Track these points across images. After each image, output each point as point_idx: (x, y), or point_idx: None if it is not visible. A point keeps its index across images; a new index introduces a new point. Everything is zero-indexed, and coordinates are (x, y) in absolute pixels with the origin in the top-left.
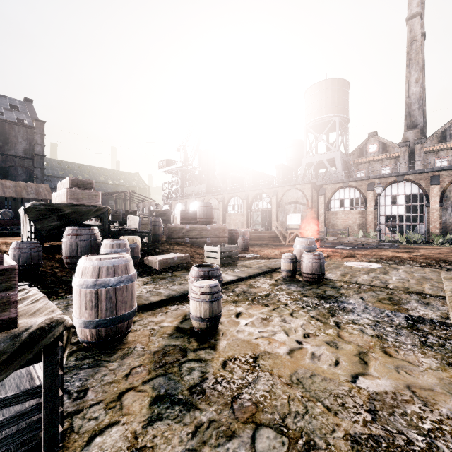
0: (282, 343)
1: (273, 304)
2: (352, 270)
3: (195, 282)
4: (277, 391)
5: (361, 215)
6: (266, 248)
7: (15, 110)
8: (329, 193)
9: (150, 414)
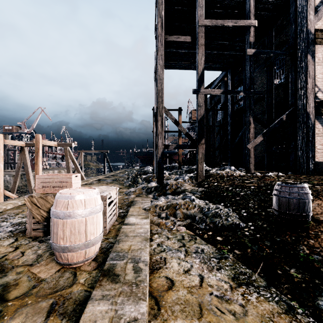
0: None
1: None
2: None
3: None
4: None
5: None
6: None
7: None
8: None
9: None
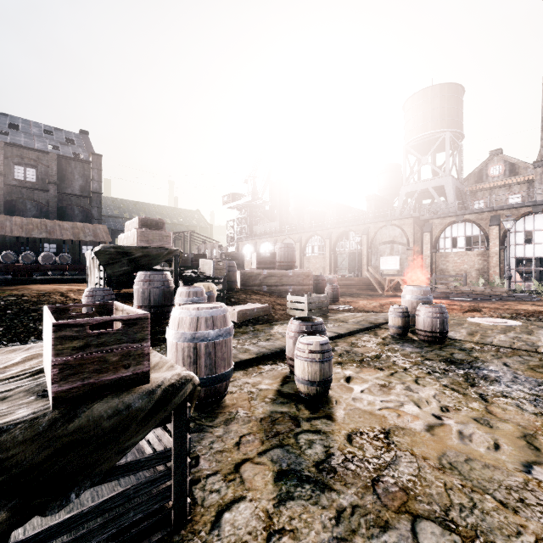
0: (415, 417)
1: (389, 367)
2: (482, 328)
3: (301, 338)
4: (427, 476)
5: (481, 257)
6: (360, 299)
7: (71, 144)
8: (437, 230)
9: (277, 491)
